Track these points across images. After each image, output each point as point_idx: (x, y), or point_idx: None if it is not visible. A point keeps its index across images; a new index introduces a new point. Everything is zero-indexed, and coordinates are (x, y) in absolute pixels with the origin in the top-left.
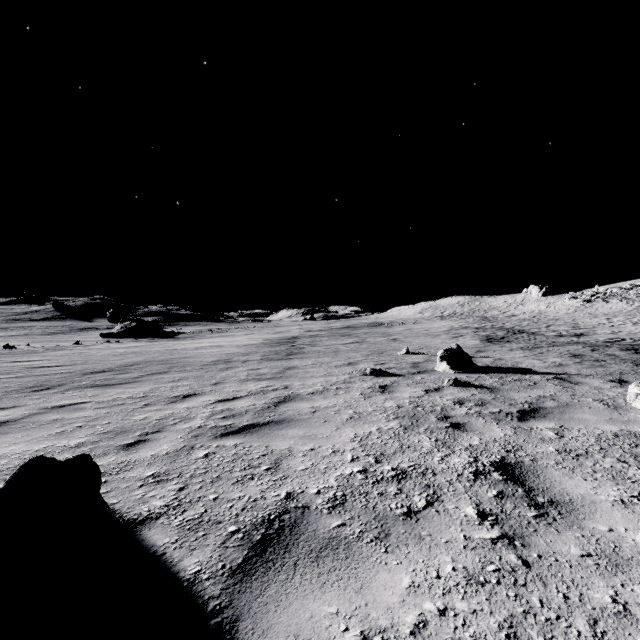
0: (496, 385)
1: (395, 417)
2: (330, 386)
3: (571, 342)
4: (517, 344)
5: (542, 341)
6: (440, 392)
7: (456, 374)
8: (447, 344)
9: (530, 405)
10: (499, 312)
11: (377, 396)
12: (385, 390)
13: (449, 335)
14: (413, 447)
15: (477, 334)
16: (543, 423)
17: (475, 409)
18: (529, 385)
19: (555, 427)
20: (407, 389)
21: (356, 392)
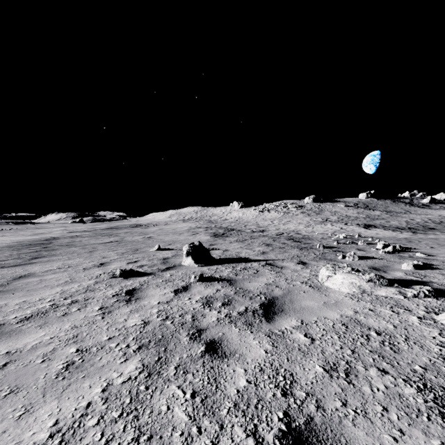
0: (232, 276)
1: (137, 348)
2: (63, 300)
3: (261, 236)
4: (233, 238)
5: (246, 235)
6: (189, 291)
7: (199, 267)
8: (189, 240)
9: (265, 296)
10: (218, 217)
11: (121, 309)
12: (132, 297)
13: (190, 233)
14: (158, 436)
15: (207, 232)
16: (287, 320)
17: (224, 311)
18: (254, 273)
19: (299, 324)
20: (156, 292)
21: (95, 306)
